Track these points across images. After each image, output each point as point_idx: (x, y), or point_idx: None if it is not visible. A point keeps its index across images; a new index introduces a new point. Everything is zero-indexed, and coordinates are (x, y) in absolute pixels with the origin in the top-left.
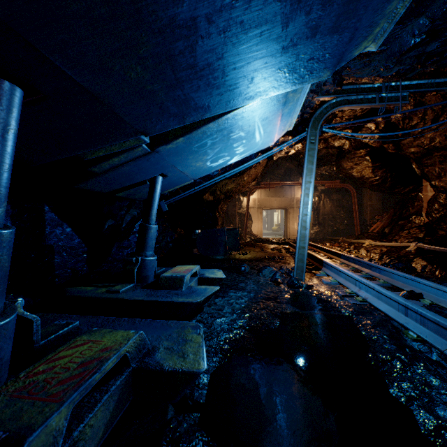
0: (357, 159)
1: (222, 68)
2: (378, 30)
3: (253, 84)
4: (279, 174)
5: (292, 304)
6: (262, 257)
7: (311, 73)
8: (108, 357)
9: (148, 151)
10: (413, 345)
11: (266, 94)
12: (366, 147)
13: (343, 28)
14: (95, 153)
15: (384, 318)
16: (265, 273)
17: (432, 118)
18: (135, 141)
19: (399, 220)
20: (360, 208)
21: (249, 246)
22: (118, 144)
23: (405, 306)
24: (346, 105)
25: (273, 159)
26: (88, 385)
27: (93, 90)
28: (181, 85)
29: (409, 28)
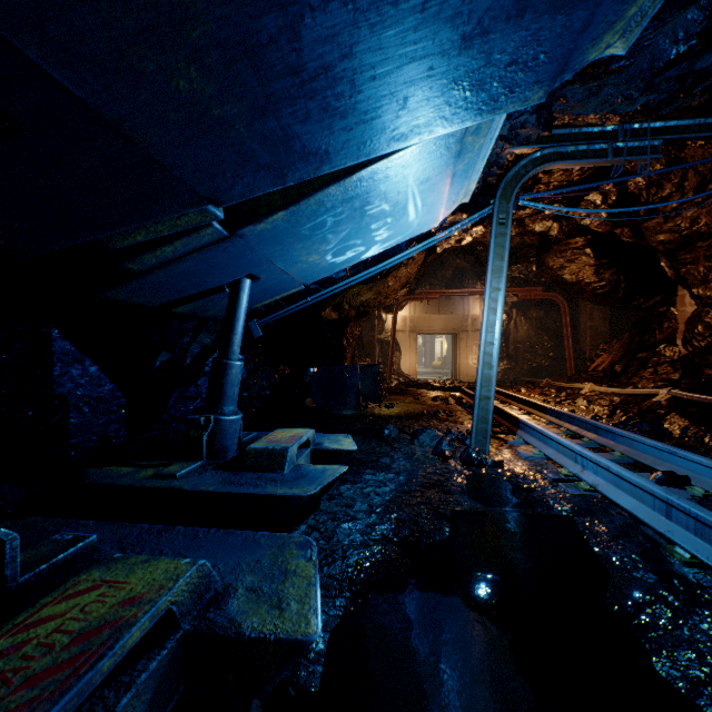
0: (570, 253)
1: (350, 75)
2: (634, 12)
3: (406, 110)
4: (444, 277)
5: (470, 496)
6: (417, 412)
7: (510, 92)
8: (133, 620)
9: (224, 234)
10: (686, 573)
11: (429, 131)
12: (585, 234)
13: (576, 1)
14: (129, 237)
15: (629, 522)
16: (424, 440)
17: (696, 185)
18: (199, 216)
19: (639, 351)
20: (575, 332)
21: (397, 394)
22: (168, 222)
23: (666, 503)
24: (557, 162)
25: (436, 252)
26: (84, 687)
27: (110, 114)
28: (275, 109)
29: (669, 28)
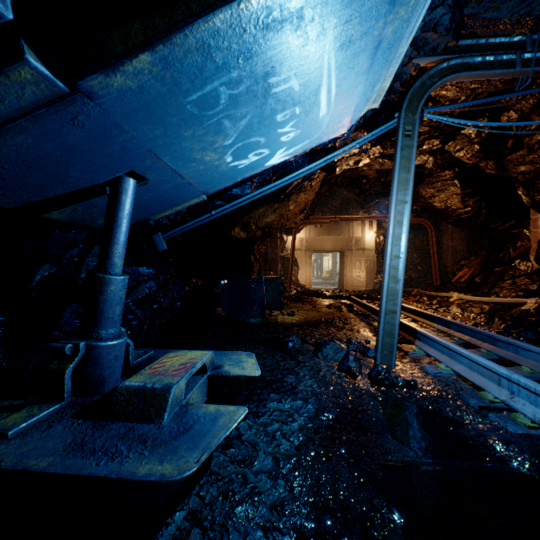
0: (440, 184)
1: None
2: None
3: None
4: (333, 206)
5: (393, 435)
6: (316, 319)
7: None
8: None
9: (60, 88)
10: None
11: None
12: (454, 167)
13: None
14: None
15: None
16: (328, 353)
17: None
18: None
19: (496, 266)
20: (438, 250)
21: (296, 302)
22: None
23: None
24: (464, 72)
25: (336, 172)
26: None
27: None
28: None
29: None
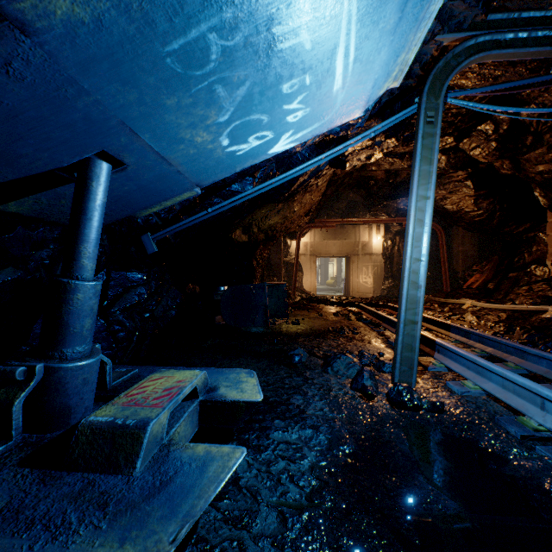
0: (453, 185)
1: None
2: None
3: None
4: (339, 209)
5: (425, 476)
6: (323, 329)
7: None
8: None
9: None
10: None
11: None
12: (468, 167)
13: None
14: None
15: None
16: (338, 368)
17: None
18: None
19: (510, 271)
20: (448, 255)
21: (301, 309)
22: None
23: None
24: (494, 51)
25: (345, 168)
26: None
27: None
28: None
29: None
